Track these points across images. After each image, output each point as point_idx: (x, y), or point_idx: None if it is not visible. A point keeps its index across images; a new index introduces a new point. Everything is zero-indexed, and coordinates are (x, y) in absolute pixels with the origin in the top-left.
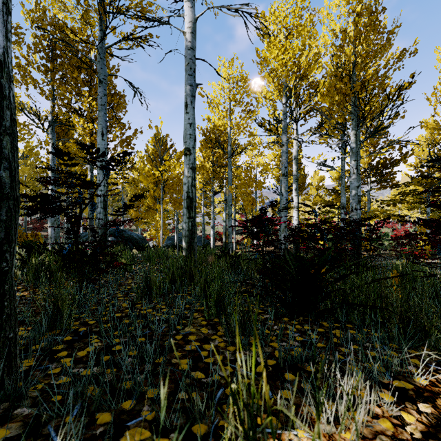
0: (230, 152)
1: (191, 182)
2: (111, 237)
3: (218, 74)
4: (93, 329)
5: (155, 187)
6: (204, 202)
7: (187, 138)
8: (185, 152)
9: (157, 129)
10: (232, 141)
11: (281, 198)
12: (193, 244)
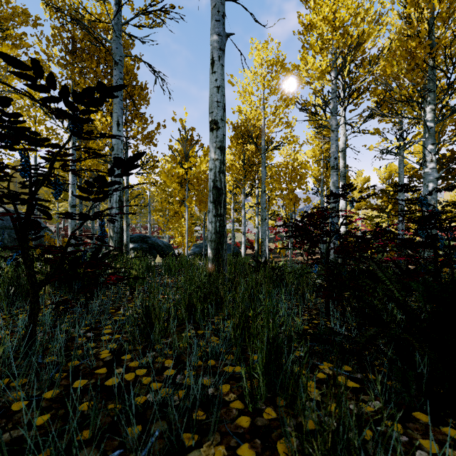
0: (264, 148)
1: (218, 166)
2: (134, 243)
3: (256, 20)
4: (4, 432)
5: (179, 187)
6: (234, 207)
7: (213, 106)
8: (211, 126)
9: (182, 122)
10: (265, 137)
11: (322, 201)
12: (221, 251)
